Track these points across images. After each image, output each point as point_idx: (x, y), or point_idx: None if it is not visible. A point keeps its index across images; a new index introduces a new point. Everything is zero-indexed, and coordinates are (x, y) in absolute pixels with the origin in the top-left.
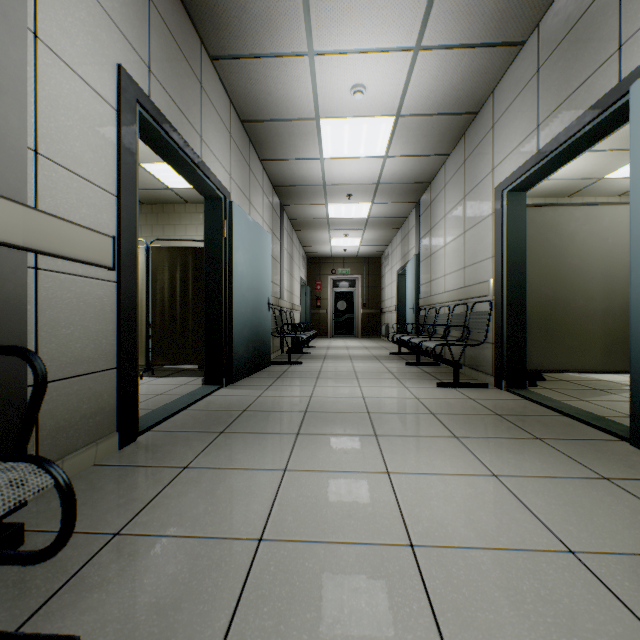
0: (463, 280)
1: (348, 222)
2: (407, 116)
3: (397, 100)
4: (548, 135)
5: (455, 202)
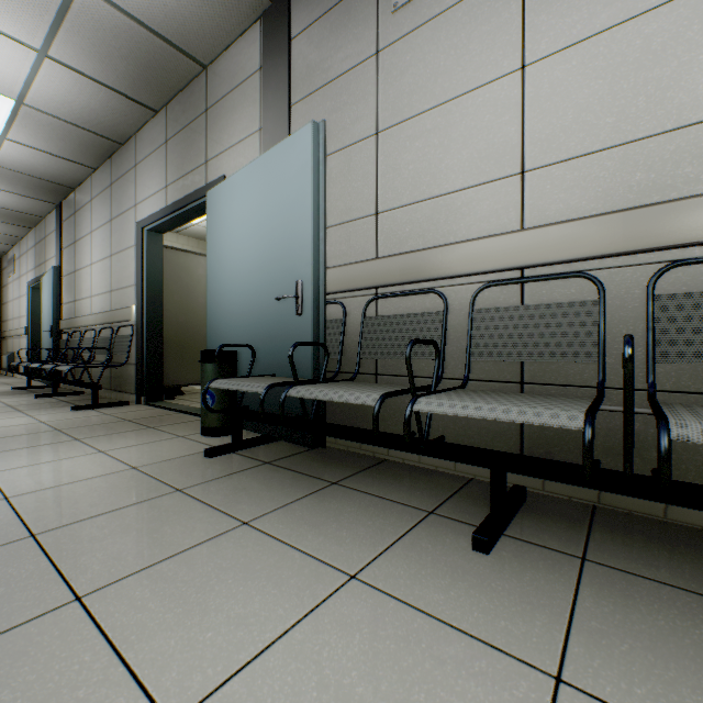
0: (111, 304)
1: None
2: (35, 109)
3: (19, 86)
4: (173, 198)
5: (103, 222)
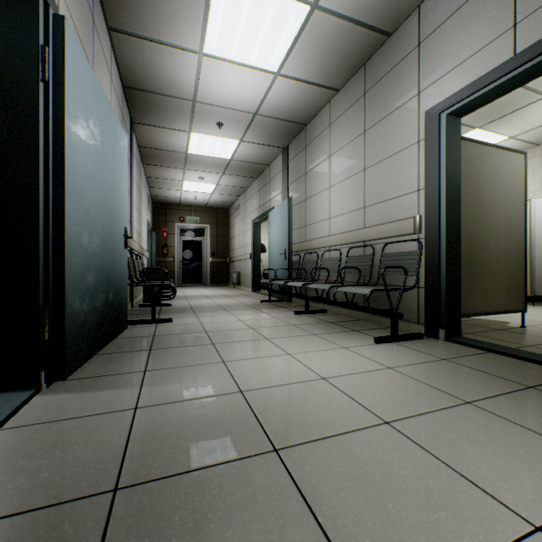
0: (362, 221)
1: (208, 162)
2: (323, 11)
3: None
4: (539, 30)
5: (348, 139)
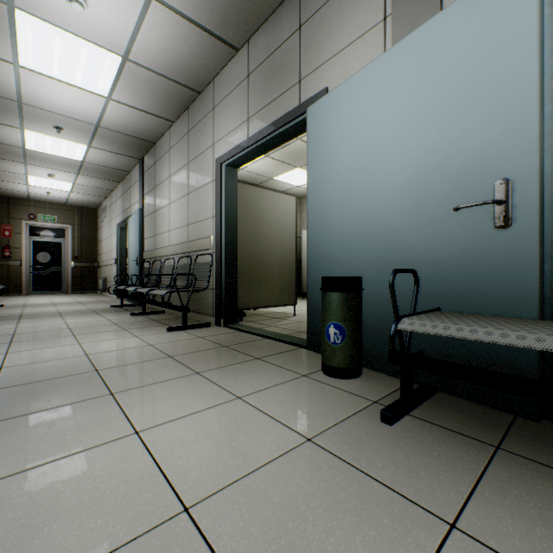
0: (188, 236)
1: (56, 160)
2: (136, 64)
3: (126, 40)
4: (256, 128)
5: (180, 166)
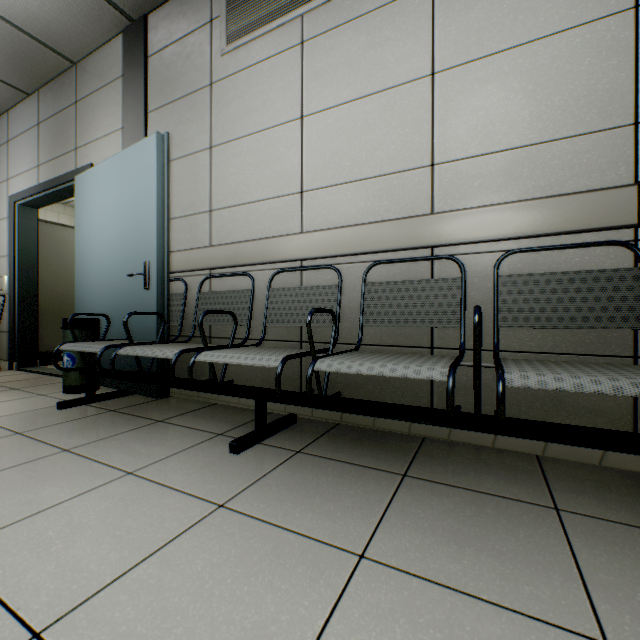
0: None
1: None
2: None
3: None
4: (45, 177)
5: None
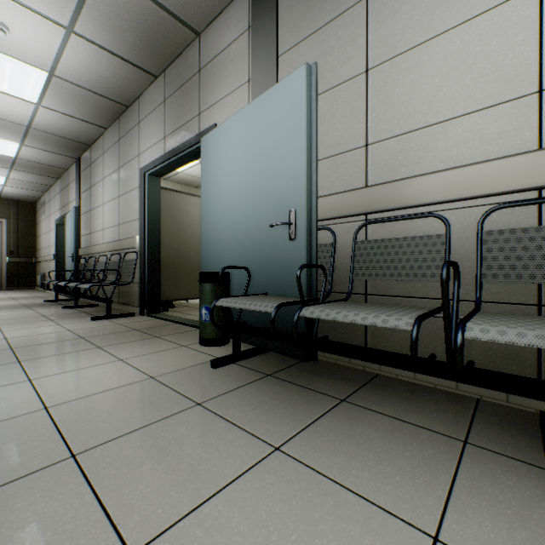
0: (119, 235)
1: None
2: (63, 79)
3: (51, 60)
4: (170, 146)
5: (112, 170)
